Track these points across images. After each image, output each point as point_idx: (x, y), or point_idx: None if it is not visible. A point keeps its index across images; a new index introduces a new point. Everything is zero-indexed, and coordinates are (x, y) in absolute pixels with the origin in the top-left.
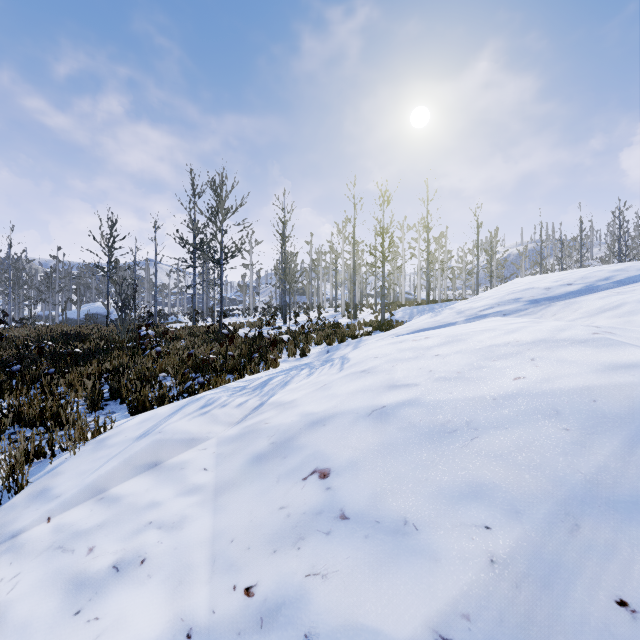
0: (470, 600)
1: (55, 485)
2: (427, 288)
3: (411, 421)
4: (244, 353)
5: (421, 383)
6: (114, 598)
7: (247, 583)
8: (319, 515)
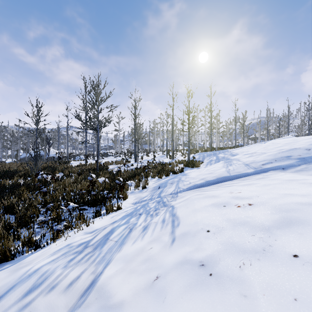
0: None
1: None
2: (211, 142)
3: None
4: (107, 187)
5: None
6: None
7: None
8: None
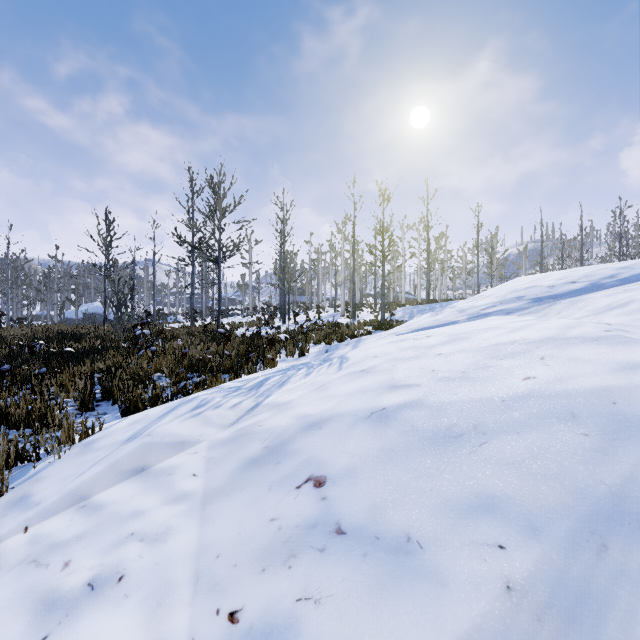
0: (484, 635)
1: (36, 491)
2: (427, 288)
3: (413, 424)
4: (242, 353)
5: (423, 383)
6: (86, 621)
7: (232, 607)
8: (313, 529)
